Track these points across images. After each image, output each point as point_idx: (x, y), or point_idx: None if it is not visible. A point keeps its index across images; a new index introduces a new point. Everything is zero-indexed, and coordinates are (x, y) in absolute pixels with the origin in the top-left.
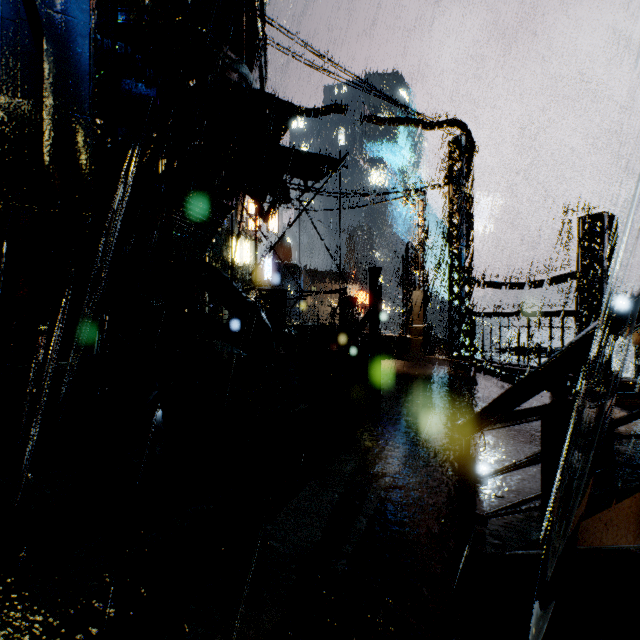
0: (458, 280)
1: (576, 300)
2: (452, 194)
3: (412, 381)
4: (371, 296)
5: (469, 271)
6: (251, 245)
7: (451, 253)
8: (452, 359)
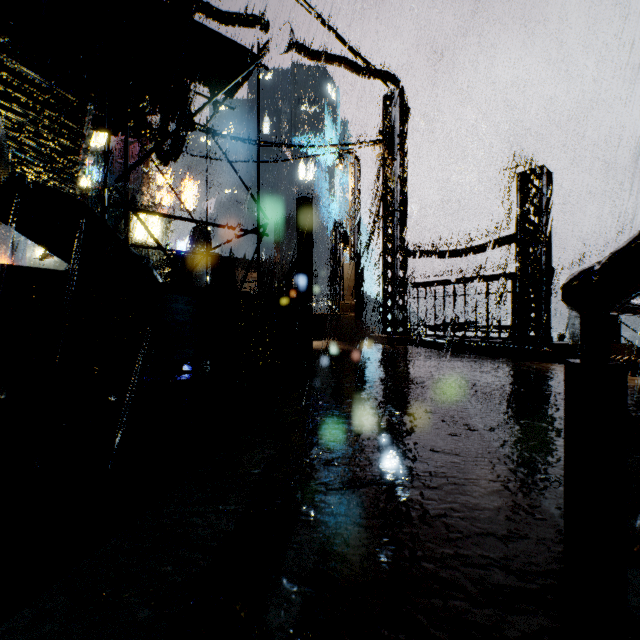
0: (392, 250)
1: (516, 261)
2: (386, 154)
3: (347, 354)
4: (299, 236)
5: (403, 239)
6: (159, 220)
7: (385, 219)
8: (386, 335)
